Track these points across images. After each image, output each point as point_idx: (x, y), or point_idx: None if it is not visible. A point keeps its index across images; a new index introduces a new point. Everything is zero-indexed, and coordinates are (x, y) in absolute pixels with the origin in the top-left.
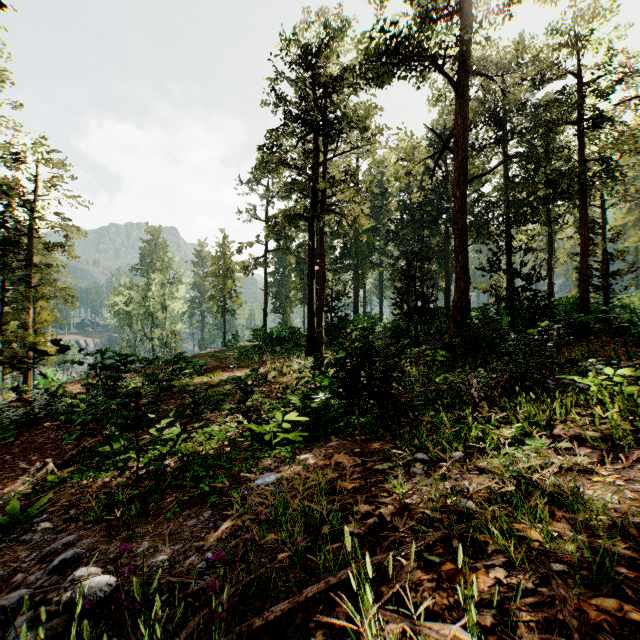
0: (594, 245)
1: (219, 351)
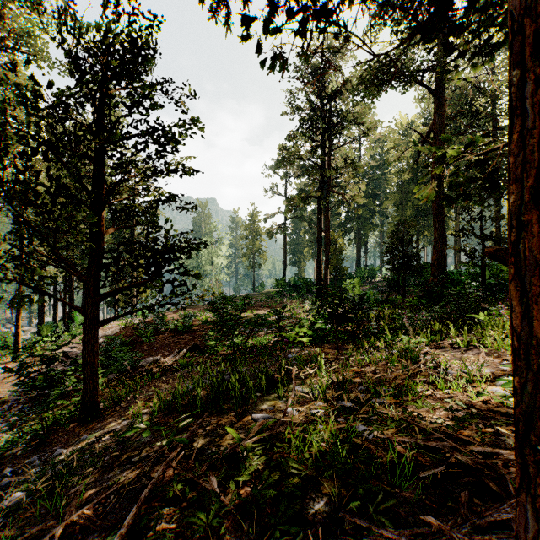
0: None
1: (251, 295)
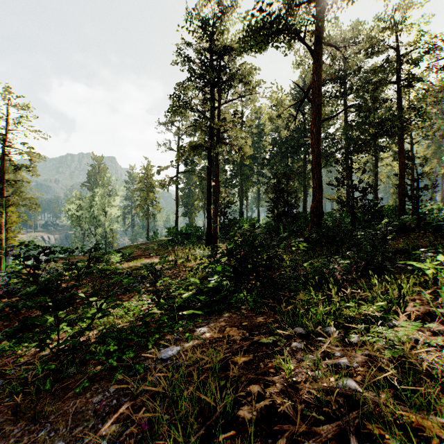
0: (409, 168)
1: (143, 243)
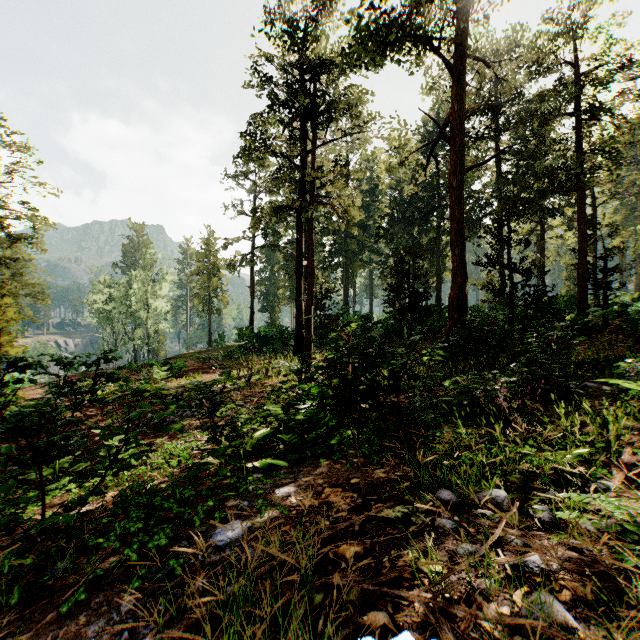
0: (593, 240)
1: (203, 351)
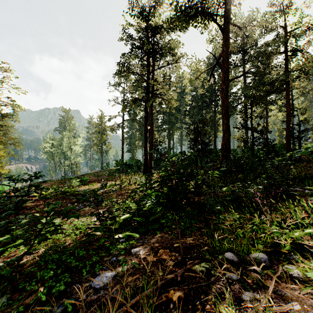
0: (293, 116)
1: (98, 172)
